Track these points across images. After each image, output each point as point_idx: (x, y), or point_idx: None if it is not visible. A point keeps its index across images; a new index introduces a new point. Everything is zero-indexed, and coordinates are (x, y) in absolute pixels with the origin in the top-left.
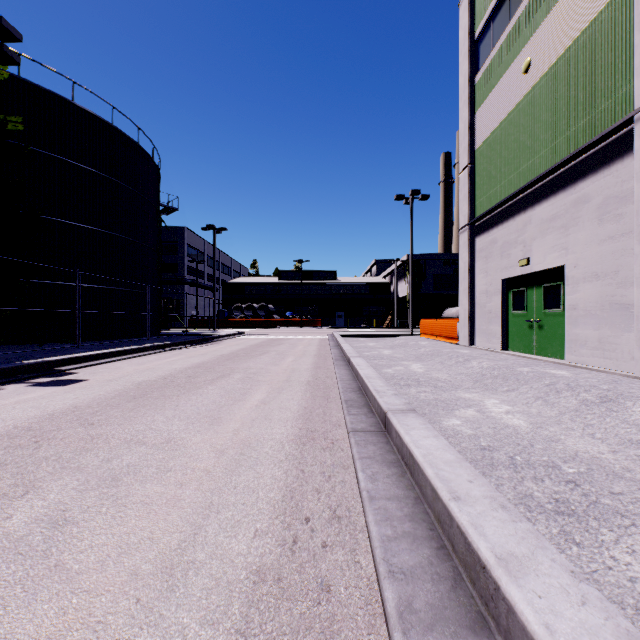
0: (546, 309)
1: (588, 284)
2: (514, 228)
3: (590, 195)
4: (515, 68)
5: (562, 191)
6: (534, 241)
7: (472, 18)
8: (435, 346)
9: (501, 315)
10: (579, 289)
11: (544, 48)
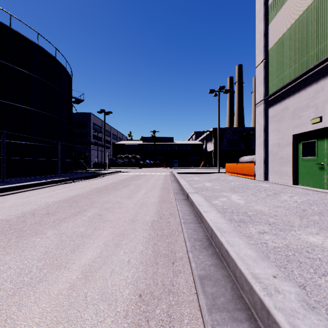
0: None
1: None
2: (306, 96)
3: None
4: None
5: None
6: (327, 103)
7: None
8: (240, 180)
9: (292, 160)
10: None
11: None
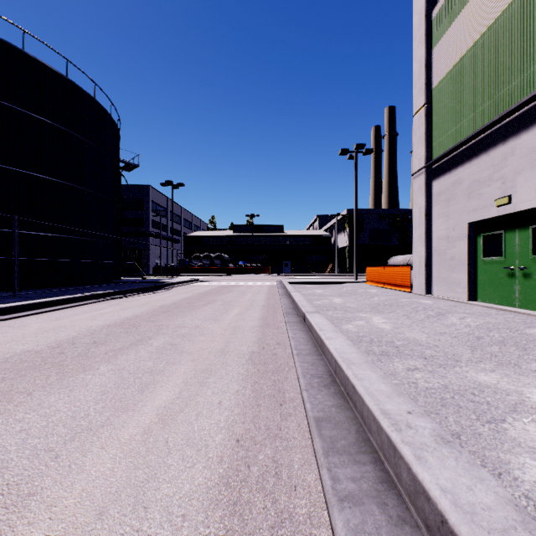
0: (535, 254)
1: None
2: (488, 164)
3: None
4: None
5: None
6: (519, 175)
7: None
8: (388, 294)
9: (468, 262)
10: None
11: None
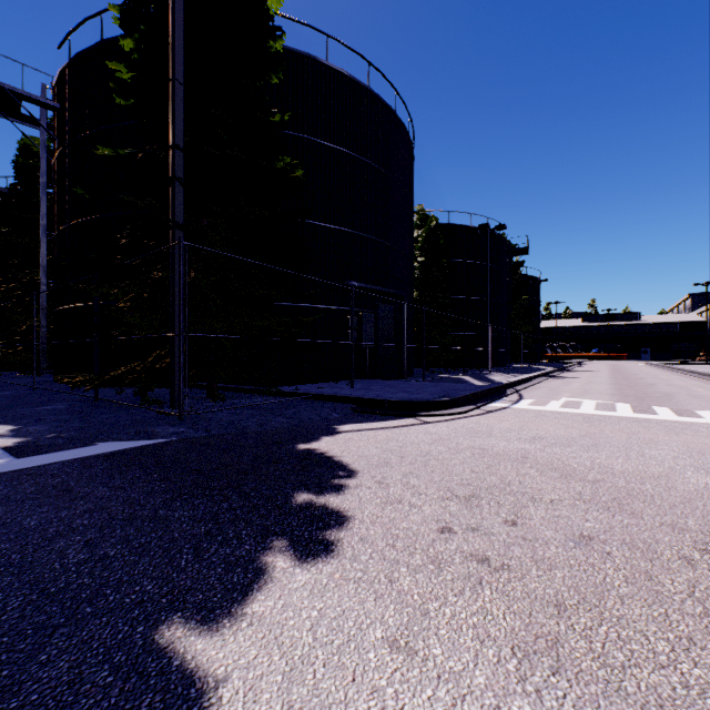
0: None
1: None
2: None
3: None
4: None
5: None
6: None
7: None
8: (707, 366)
9: None
10: None
11: None
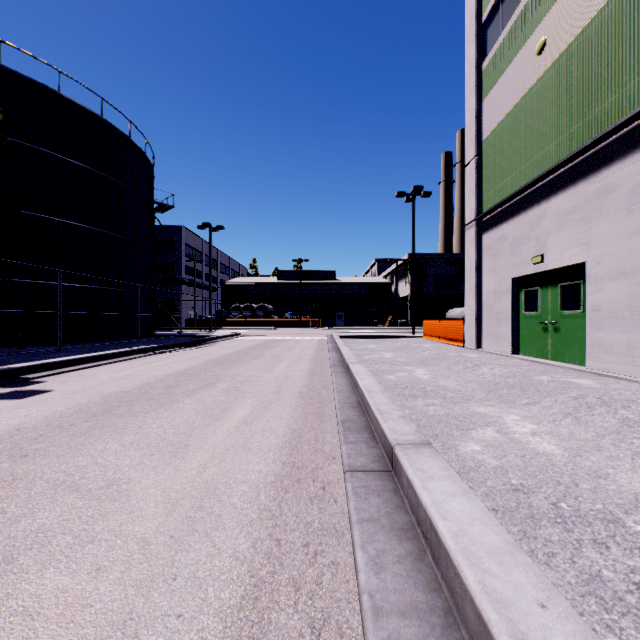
0: (563, 310)
1: (614, 283)
2: (526, 223)
3: (616, 183)
4: (527, 50)
5: (582, 180)
6: (549, 236)
7: (479, 1)
8: (439, 349)
9: (511, 316)
10: (603, 288)
11: (561, 25)
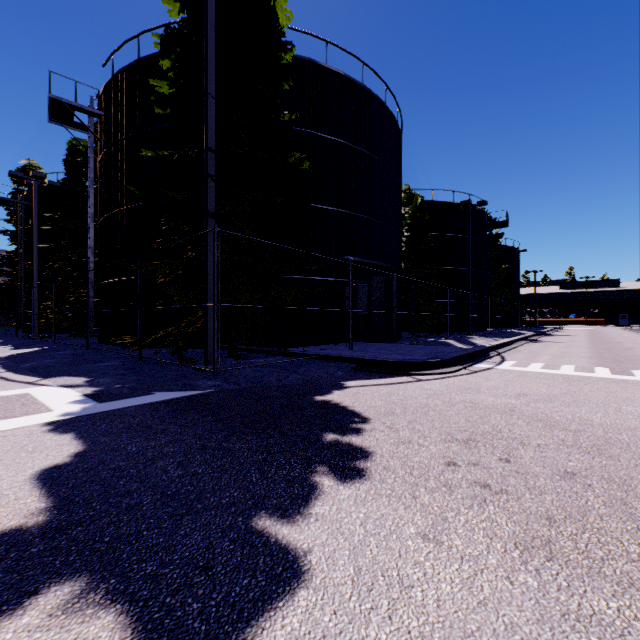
0: None
1: None
2: None
3: None
4: None
5: None
6: None
7: None
8: None
9: None
10: None
11: None
